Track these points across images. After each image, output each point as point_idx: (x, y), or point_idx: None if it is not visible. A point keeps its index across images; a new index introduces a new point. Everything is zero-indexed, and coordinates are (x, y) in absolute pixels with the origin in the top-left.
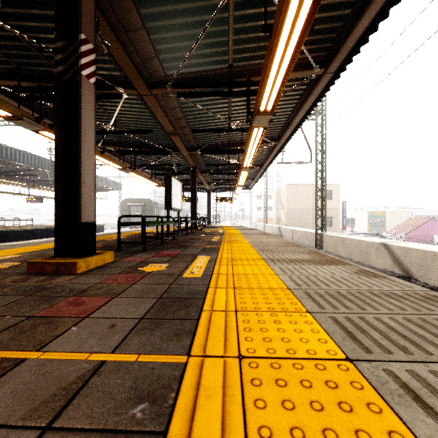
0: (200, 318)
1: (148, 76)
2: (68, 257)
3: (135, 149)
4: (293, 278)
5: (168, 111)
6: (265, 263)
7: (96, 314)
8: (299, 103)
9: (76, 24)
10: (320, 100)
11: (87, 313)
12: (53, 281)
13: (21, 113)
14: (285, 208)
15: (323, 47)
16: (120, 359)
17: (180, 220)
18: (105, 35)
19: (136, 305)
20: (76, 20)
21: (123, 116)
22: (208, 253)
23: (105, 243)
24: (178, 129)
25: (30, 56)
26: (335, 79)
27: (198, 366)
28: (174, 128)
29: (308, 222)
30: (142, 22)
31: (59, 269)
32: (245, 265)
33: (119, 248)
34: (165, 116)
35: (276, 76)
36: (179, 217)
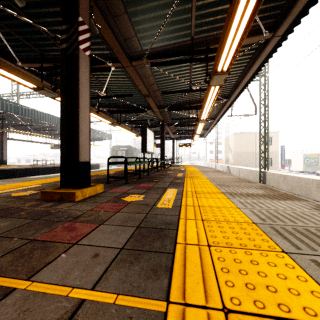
0: (175, 252)
1: (129, 52)
2: (70, 188)
3: (120, 109)
4: (255, 212)
5: (143, 79)
6: (225, 197)
7: (83, 241)
8: (248, 66)
9: (76, 11)
10: (267, 61)
11: (77, 239)
12: (57, 207)
13: (43, 85)
14: (233, 151)
15: (272, 14)
16: (99, 299)
17: (152, 161)
18: (98, 21)
19: (118, 233)
20: (76, 8)
21: (112, 85)
22: (175, 186)
23: (99, 177)
24: (151, 92)
25: (48, 44)
26: (283, 41)
27: (179, 319)
28: (148, 91)
29: (252, 162)
30: (125, 8)
31: (62, 198)
32: (207, 197)
33: (108, 181)
34: (142, 82)
35: (233, 39)
36: (152, 158)
